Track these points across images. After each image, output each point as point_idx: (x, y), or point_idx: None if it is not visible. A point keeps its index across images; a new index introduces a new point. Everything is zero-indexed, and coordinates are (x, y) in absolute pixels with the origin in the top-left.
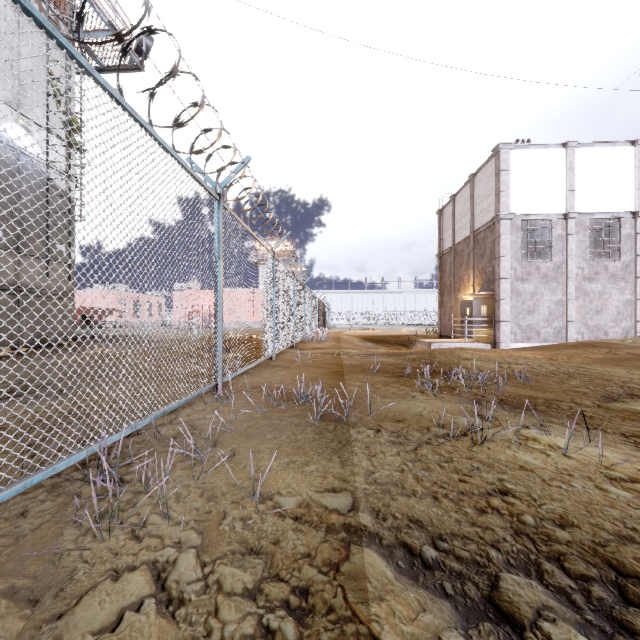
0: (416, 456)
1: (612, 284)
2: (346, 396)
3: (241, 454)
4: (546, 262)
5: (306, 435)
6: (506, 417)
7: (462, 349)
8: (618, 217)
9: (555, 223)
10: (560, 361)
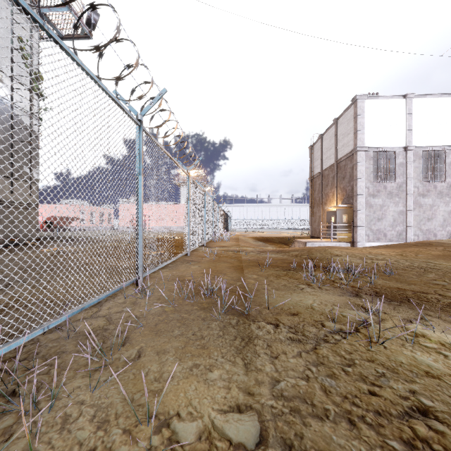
0: (317, 358)
1: (440, 199)
2: (246, 289)
3: (146, 356)
4: (391, 182)
5: (211, 331)
6: (387, 310)
7: (331, 247)
8: (444, 149)
9: (398, 154)
10: (410, 257)
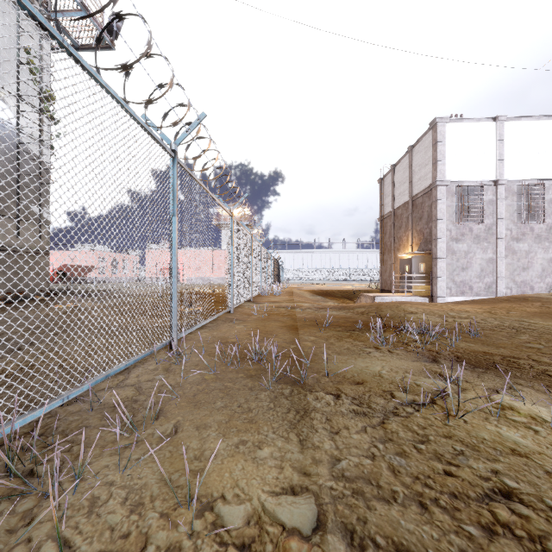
0: (385, 433)
1: (537, 244)
2: (301, 353)
3: (184, 431)
4: (478, 224)
5: (260, 403)
6: (470, 378)
7: (405, 303)
8: (543, 184)
9: (486, 189)
10: (500, 315)
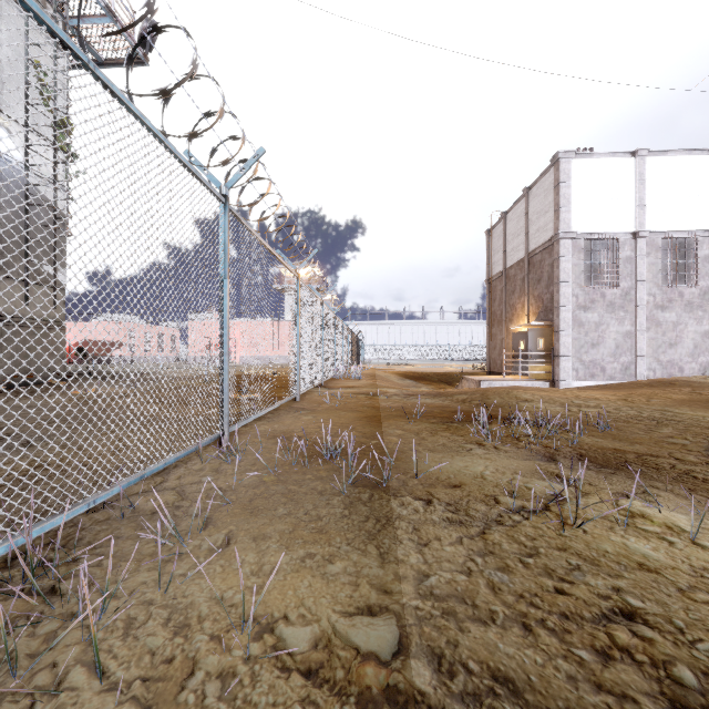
0: (486, 545)
1: (688, 313)
2: (384, 450)
3: (238, 542)
4: (612, 288)
5: (332, 510)
6: (594, 480)
7: (518, 388)
8: (695, 236)
9: (623, 243)
10: (639, 403)
